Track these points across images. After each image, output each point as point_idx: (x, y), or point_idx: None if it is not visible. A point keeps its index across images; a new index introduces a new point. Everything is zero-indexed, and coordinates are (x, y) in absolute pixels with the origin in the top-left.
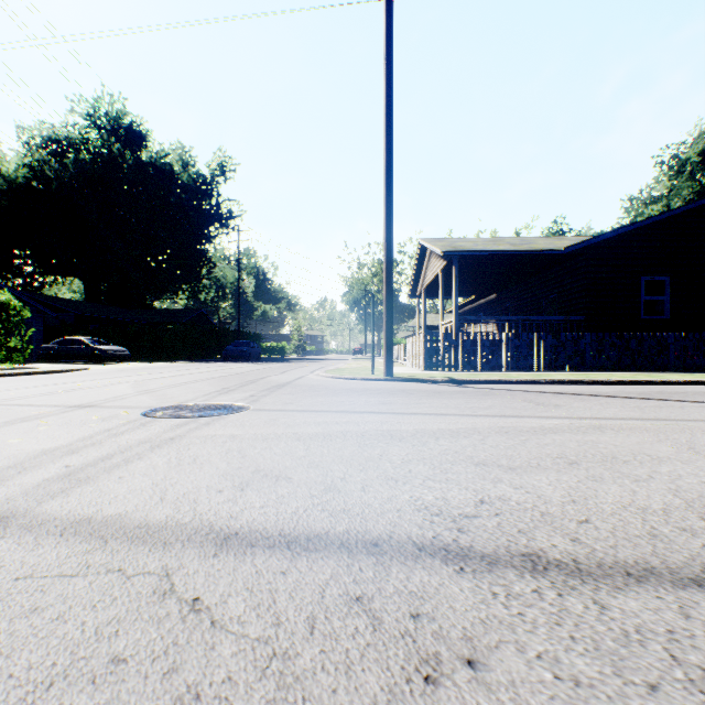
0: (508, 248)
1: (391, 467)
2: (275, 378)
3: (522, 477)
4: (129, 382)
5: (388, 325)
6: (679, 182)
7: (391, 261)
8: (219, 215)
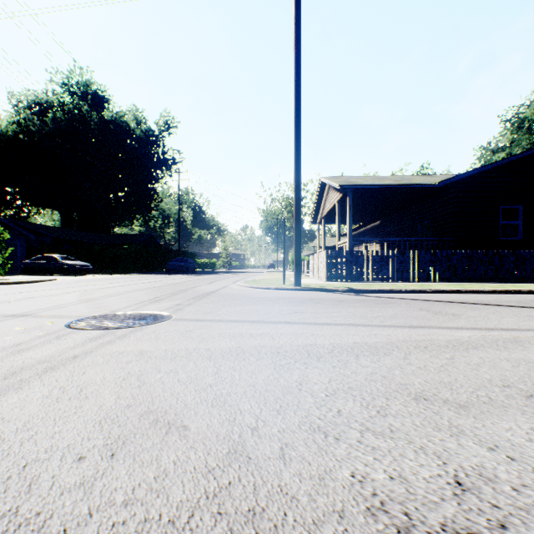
0: (392, 183)
1: (315, 405)
2: (203, 287)
3: (486, 424)
4: (79, 291)
5: (297, 243)
6: (519, 135)
7: (299, 190)
8: (165, 161)
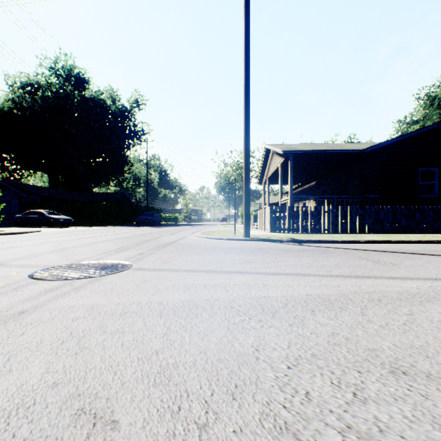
0: (327, 148)
1: (277, 384)
2: (165, 238)
3: None
4: (56, 242)
5: (246, 200)
6: (430, 110)
7: (249, 153)
8: (135, 132)
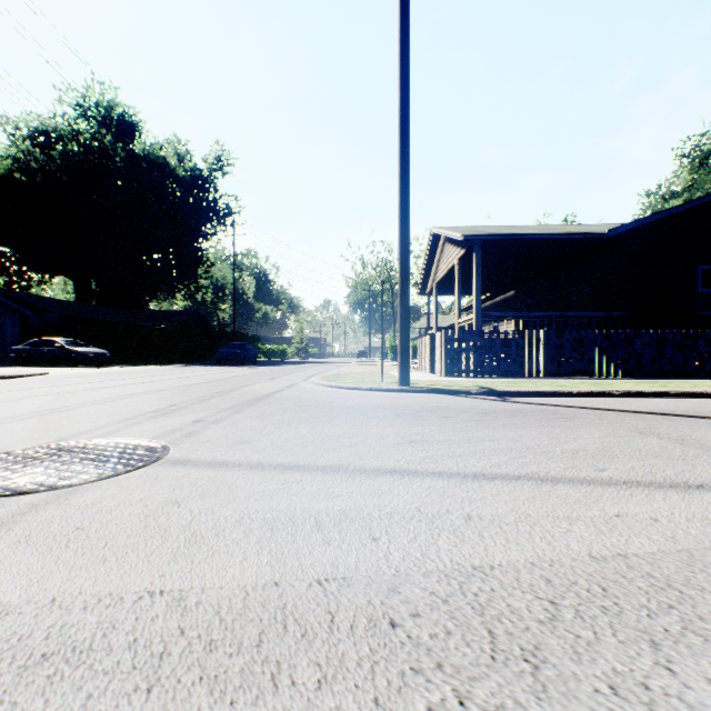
0: (539, 232)
1: None
2: (257, 387)
3: None
4: (55, 394)
5: (403, 318)
6: (701, 175)
7: (407, 234)
8: (217, 211)
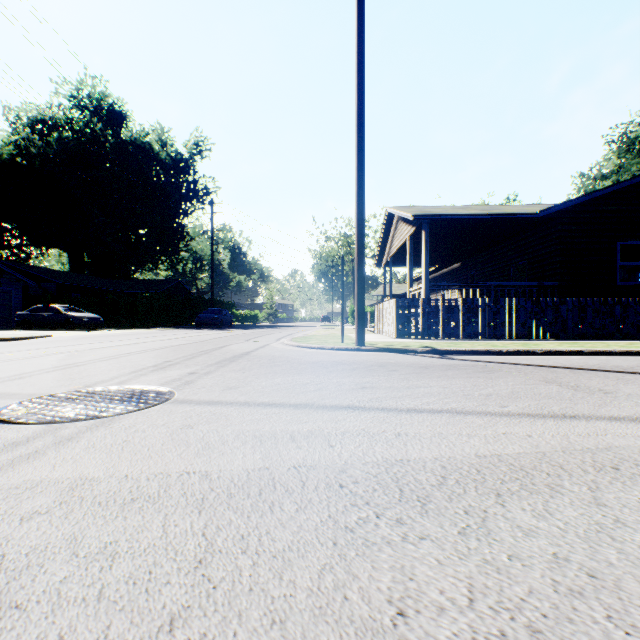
0: (480, 212)
1: None
2: (236, 347)
3: None
4: (66, 353)
5: (360, 288)
6: (628, 159)
7: (363, 217)
8: (196, 191)
